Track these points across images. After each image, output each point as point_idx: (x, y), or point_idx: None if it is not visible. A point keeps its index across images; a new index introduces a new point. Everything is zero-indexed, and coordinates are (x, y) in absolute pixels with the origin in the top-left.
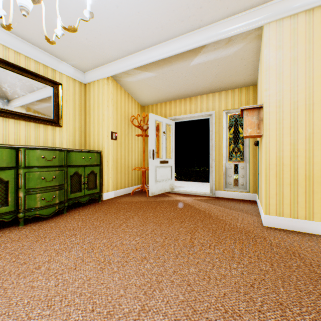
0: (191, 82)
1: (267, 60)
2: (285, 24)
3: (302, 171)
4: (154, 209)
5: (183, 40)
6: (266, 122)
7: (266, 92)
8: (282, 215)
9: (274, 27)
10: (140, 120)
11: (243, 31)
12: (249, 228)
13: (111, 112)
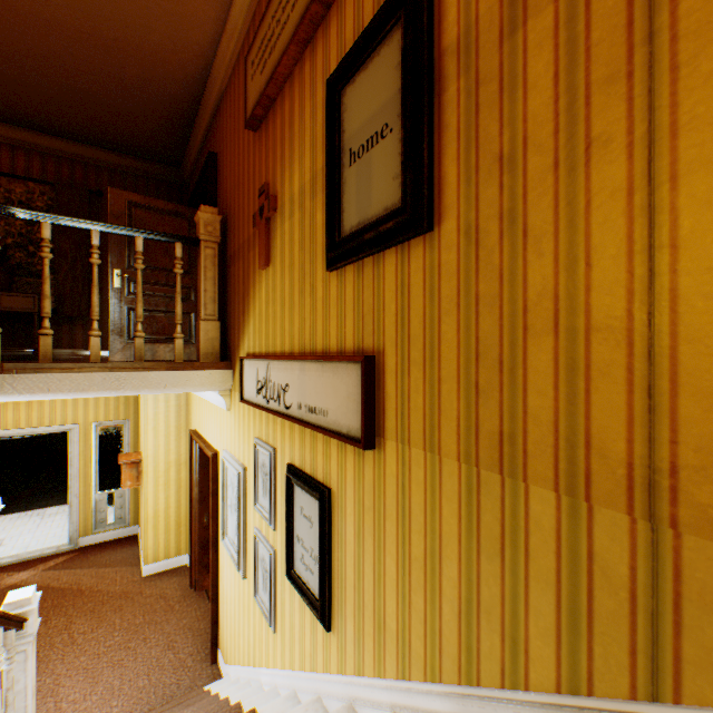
0: None
1: (147, 424)
2: (162, 395)
3: (174, 518)
4: None
5: None
6: (146, 480)
7: (146, 453)
8: (160, 560)
9: (153, 395)
10: None
11: None
12: (130, 588)
13: None
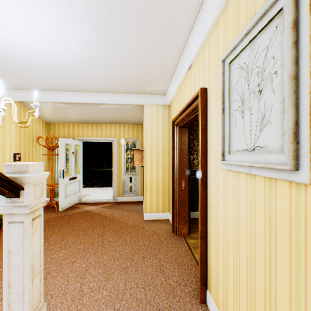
0: (98, 116)
1: (145, 125)
2: (154, 108)
3: (161, 187)
4: (68, 224)
5: (94, 96)
6: (145, 160)
7: (145, 143)
8: (153, 212)
9: (149, 107)
10: (47, 138)
11: (133, 104)
12: (136, 223)
13: (14, 133)
